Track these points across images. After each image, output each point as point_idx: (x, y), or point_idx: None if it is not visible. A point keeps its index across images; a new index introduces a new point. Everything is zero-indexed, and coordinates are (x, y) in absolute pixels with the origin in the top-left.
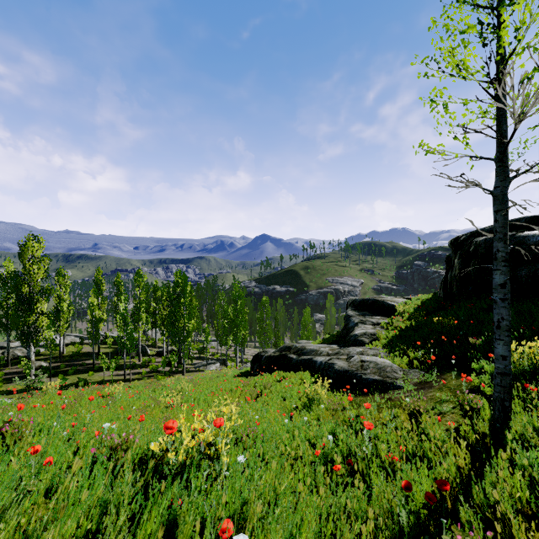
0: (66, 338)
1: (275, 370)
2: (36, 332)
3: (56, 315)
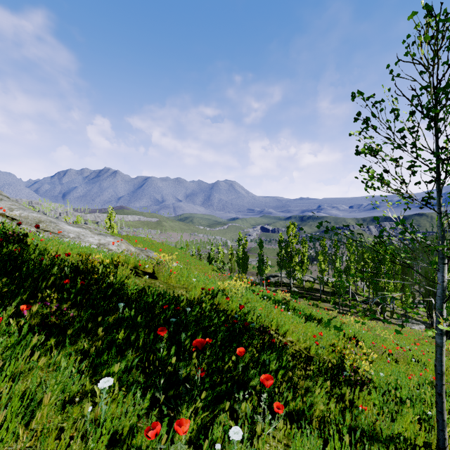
0: (305, 277)
1: None
2: (293, 272)
3: (301, 263)
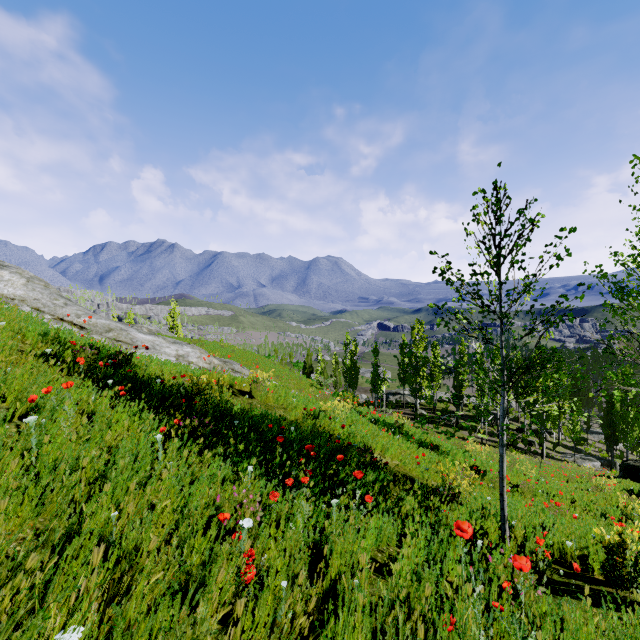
0: (437, 395)
1: (634, 481)
2: (420, 388)
3: (431, 376)
